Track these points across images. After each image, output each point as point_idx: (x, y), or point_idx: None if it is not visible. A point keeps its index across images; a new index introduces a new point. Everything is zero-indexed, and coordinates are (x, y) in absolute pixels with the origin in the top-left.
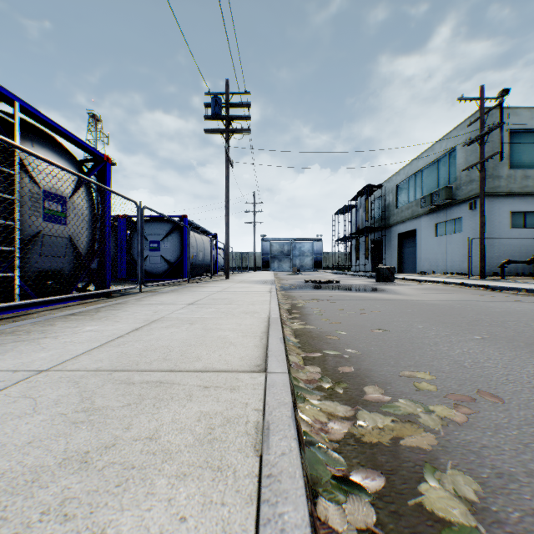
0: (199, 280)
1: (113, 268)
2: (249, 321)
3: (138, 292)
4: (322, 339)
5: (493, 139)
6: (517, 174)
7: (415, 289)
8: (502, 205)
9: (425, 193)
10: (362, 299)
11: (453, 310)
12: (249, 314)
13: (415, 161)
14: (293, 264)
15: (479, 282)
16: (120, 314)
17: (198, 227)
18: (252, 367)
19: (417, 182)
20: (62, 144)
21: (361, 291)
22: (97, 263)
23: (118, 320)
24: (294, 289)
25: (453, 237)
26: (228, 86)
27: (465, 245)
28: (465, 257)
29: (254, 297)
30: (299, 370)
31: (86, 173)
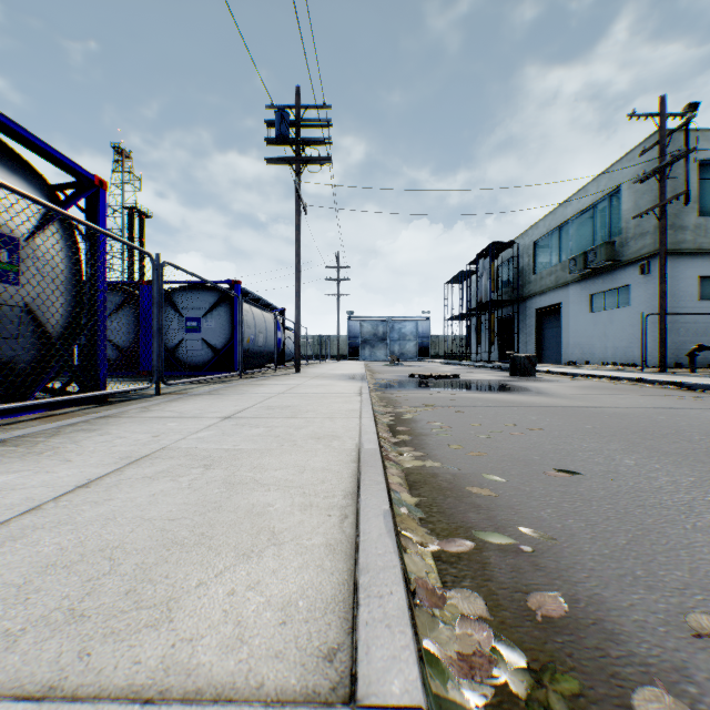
0: (258, 374)
1: (133, 356)
2: (322, 460)
3: (156, 394)
4: (462, 494)
5: (675, 175)
6: (709, 224)
7: (573, 387)
8: (688, 268)
9: (575, 253)
10: (502, 406)
11: (660, 426)
12: (323, 442)
13: (560, 208)
14: (390, 352)
15: (664, 377)
16: (88, 442)
17: (257, 298)
18: (310, 665)
19: (563, 237)
20: (17, 153)
21: (495, 391)
22: (110, 349)
23: (70, 458)
24: (396, 387)
25: (616, 313)
26: (299, 96)
27: (635, 325)
28: (633, 341)
29: (334, 404)
30: (437, 613)
31: (61, 203)
